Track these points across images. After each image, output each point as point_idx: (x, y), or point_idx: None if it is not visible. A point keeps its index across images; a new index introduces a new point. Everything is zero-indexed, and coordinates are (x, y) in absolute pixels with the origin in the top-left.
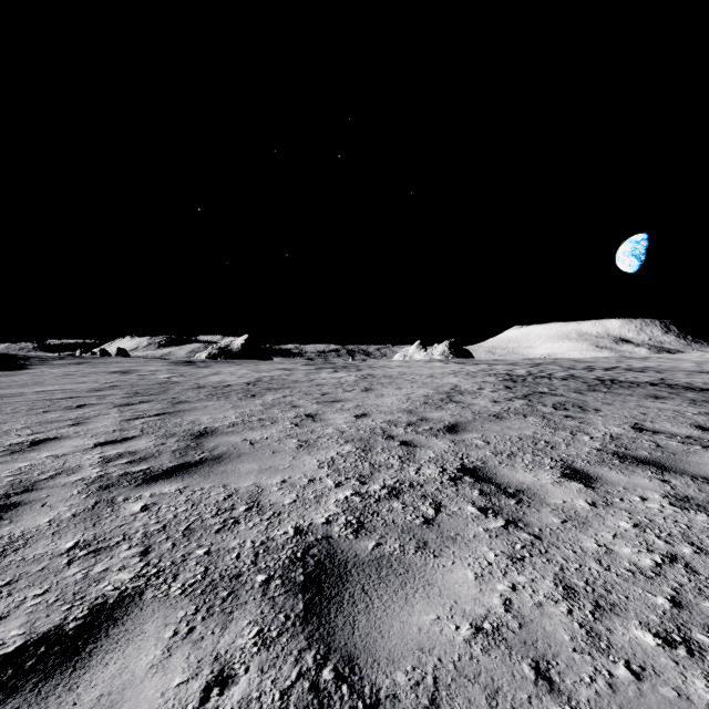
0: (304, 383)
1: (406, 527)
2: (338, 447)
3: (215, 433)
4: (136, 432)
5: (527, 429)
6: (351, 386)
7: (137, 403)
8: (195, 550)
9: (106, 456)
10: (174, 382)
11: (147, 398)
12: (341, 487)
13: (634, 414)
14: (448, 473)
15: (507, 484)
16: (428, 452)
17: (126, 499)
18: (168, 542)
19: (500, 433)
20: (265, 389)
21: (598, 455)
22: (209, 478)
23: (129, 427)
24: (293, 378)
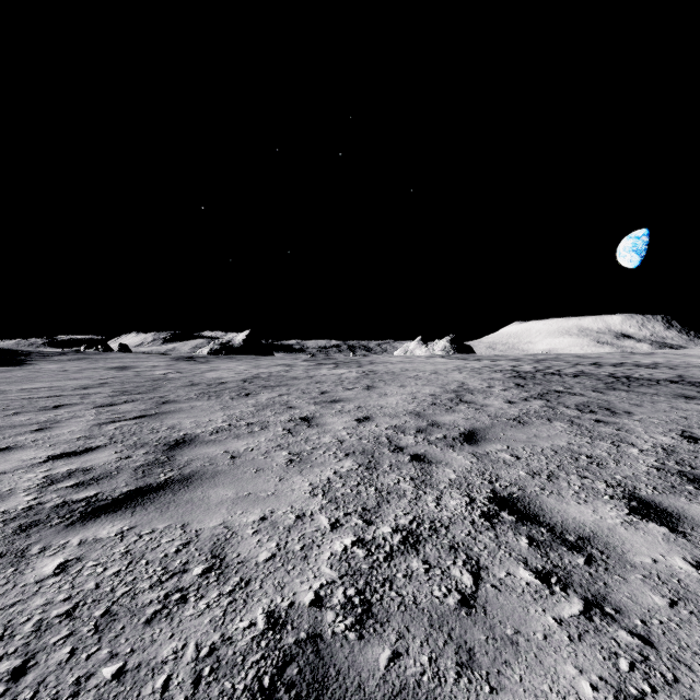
0: (302, 380)
1: (435, 614)
2: (336, 462)
3: (193, 442)
4: (103, 440)
5: (559, 438)
6: (352, 383)
7: (120, 403)
8: (101, 666)
9: (52, 476)
10: (168, 379)
11: (134, 397)
12: (339, 530)
13: (674, 419)
14: (478, 506)
15: (563, 526)
16: (446, 471)
17: (44, 549)
18: (66, 645)
19: (528, 444)
20: (261, 387)
21: (662, 478)
22: (168, 511)
23: (98, 433)
24: (291, 374)
